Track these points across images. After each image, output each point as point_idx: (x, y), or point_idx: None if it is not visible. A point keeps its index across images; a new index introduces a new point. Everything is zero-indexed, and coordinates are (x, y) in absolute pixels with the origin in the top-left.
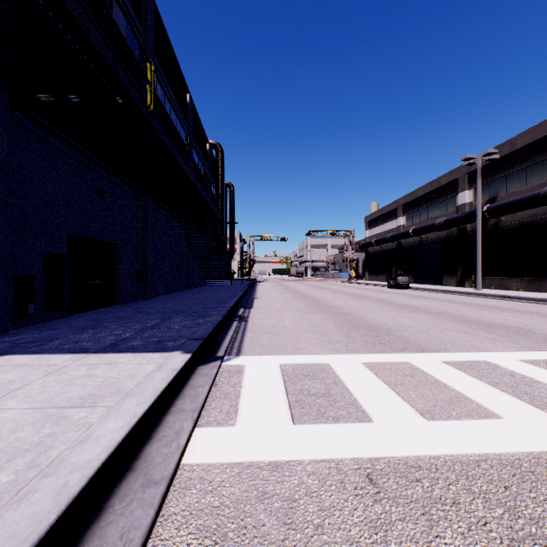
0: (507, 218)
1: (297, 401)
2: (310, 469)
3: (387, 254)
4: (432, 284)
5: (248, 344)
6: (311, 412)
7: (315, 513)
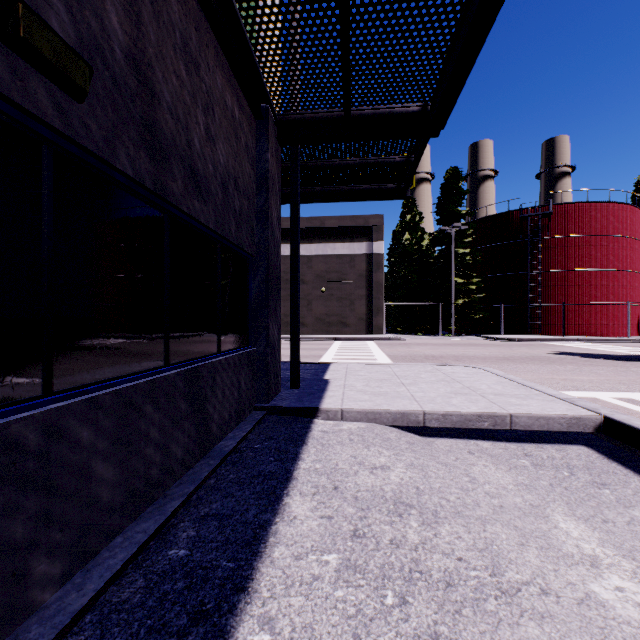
0: None
1: None
2: None
3: None
4: None
5: None
6: None
7: None
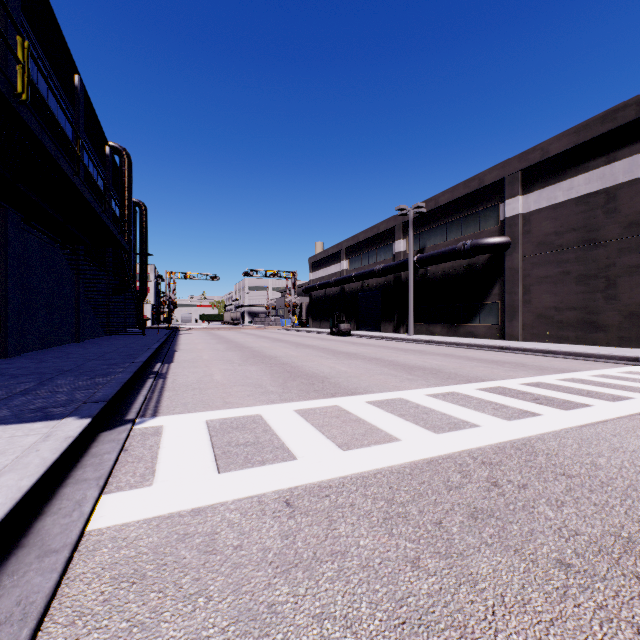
0: (432, 268)
1: (223, 453)
2: (234, 507)
3: (331, 299)
4: (373, 330)
5: (167, 404)
6: (238, 460)
7: (236, 538)
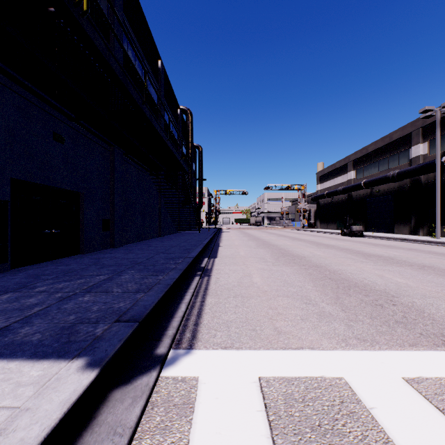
0: None
1: None
2: None
3: (338, 205)
4: (383, 232)
5: (208, 320)
6: None
7: None
